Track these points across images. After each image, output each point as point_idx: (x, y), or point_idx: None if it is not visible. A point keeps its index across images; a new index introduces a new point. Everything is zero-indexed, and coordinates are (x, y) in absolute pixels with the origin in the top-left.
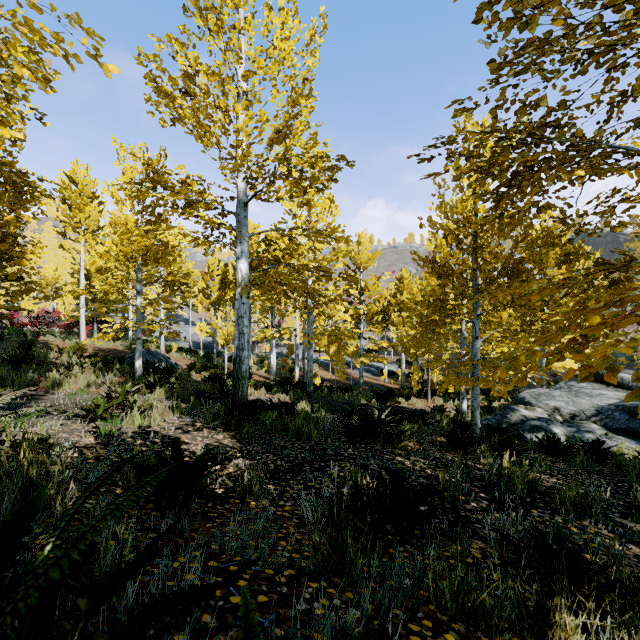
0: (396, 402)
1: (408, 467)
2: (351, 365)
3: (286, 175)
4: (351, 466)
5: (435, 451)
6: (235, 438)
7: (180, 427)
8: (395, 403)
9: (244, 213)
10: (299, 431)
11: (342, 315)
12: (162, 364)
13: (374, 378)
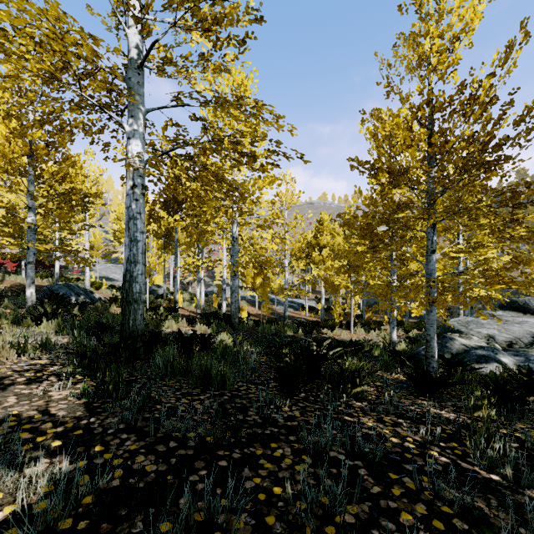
0: (321, 333)
1: (396, 446)
2: (276, 300)
3: (192, 10)
4: (294, 455)
5: (400, 397)
6: (85, 396)
7: (4, 376)
8: (321, 334)
9: (137, 77)
10: (207, 376)
11: (268, 243)
12: (80, 298)
13: (296, 312)
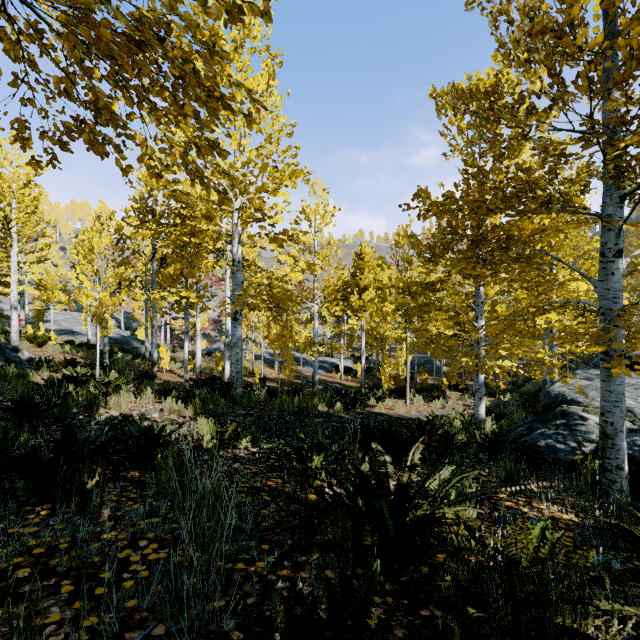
0: (367, 406)
1: None
2: (301, 359)
3: None
4: None
5: None
6: None
7: None
8: (366, 408)
9: None
10: None
11: (289, 270)
12: None
13: (328, 375)
